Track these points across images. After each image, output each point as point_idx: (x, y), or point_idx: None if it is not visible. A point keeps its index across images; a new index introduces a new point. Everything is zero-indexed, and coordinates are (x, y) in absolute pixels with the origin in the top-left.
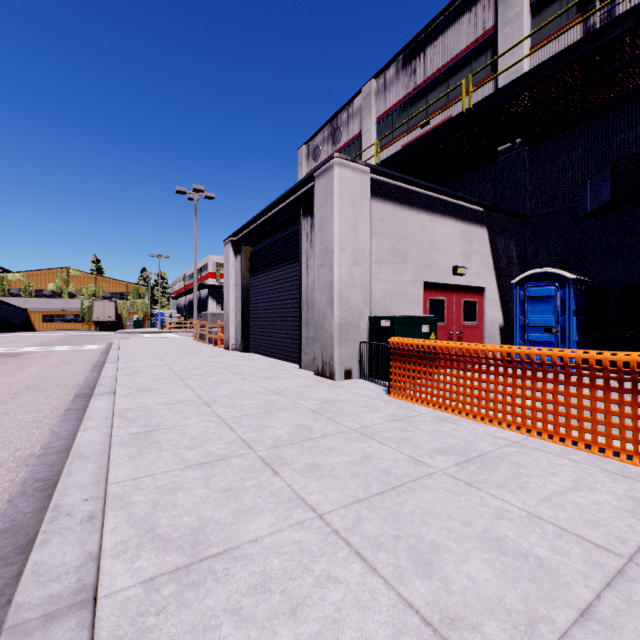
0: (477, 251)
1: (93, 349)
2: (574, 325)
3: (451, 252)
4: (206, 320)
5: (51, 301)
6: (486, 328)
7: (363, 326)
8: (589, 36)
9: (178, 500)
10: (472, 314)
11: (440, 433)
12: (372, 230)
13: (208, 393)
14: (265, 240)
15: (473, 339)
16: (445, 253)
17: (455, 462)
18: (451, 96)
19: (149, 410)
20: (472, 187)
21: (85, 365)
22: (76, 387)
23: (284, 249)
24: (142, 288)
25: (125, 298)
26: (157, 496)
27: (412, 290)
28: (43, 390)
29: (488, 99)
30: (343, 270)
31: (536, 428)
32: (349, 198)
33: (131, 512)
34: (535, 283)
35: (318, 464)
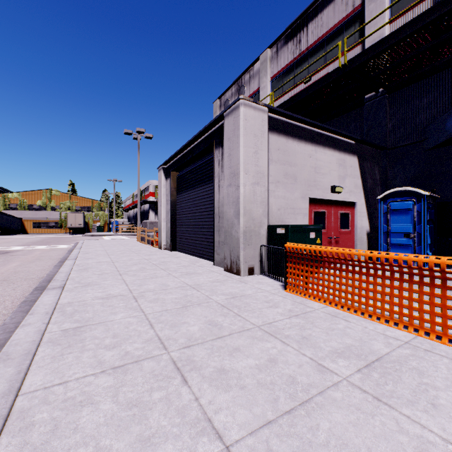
0: (350, 174)
1: (63, 248)
2: (427, 231)
3: (330, 175)
4: (146, 227)
5: (39, 213)
6: (357, 233)
7: (263, 233)
8: (444, 1)
9: (81, 420)
10: (346, 223)
11: (335, 331)
12: (270, 157)
13: (138, 288)
14: (188, 167)
15: (347, 242)
16: (326, 176)
17: (357, 368)
18: (327, 58)
19: (86, 304)
20: (344, 126)
21: (53, 261)
22: (39, 280)
23: (201, 173)
24: (103, 203)
25: (91, 210)
26: (61, 413)
27: (301, 204)
28: (13, 282)
29: (359, 56)
30: (247, 188)
31: (423, 328)
32: (252, 131)
33: (26, 439)
34: (396, 199)
35: (226, 369)
